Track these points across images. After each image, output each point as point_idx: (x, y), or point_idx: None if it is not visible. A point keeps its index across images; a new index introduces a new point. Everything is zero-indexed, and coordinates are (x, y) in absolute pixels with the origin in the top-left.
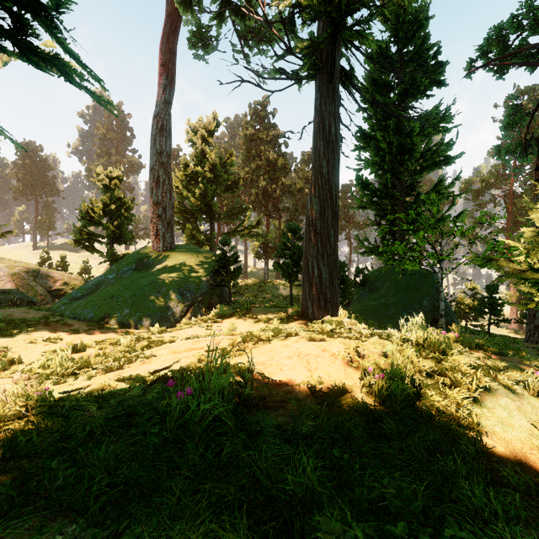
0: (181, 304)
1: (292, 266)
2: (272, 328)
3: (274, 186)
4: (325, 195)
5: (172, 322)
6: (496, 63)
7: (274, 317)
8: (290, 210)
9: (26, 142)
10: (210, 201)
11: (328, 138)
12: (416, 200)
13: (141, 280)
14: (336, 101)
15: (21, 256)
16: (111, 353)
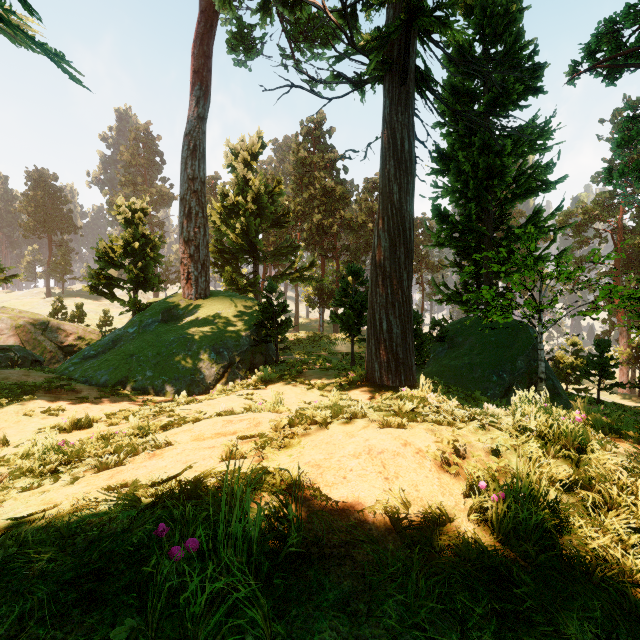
0: (216, 365)
1: (353, 317)
2: (330, 405)
3: (331, 220)
4: (396, 229)
5: (205, 387)
6: (607, 65)
7: (331, 383)
8: (351, 249)
9: (38, 170)
10: (254, 238)
11: (399, 156)
12: (506, 235)
13: (168, 335)
14: (410, 109)
15: (32, 304)
16: (116, 436)
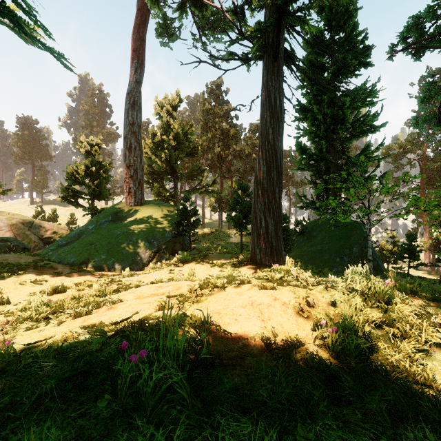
0: (149, 250)
1: (242, 218)
2: (226, 276)
3: (227, 152)
4: (271, 158)
5: (141, 265)
6: (414, 47)
7: (227, 262)
8: (240, 172)
9: (24, 117)
10: (174, 164)
11: (273, 109)
12: (346, 162)
13: (116, 230)
14: (280, 77)
15: (20, 210)
16: (84, 296)
